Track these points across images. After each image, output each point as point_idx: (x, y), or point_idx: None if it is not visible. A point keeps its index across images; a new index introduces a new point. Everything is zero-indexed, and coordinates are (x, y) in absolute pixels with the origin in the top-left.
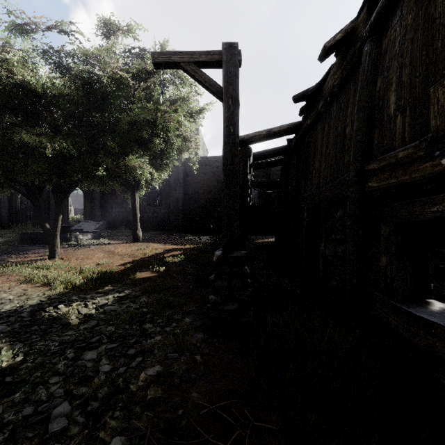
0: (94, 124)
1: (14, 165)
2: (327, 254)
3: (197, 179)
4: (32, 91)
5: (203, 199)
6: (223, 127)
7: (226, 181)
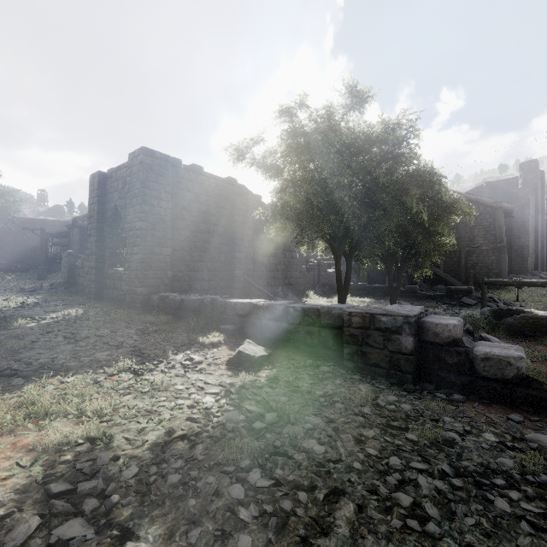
0: None
1: None
2: None
3: (3, 232)
4: None
5: (9, 248)
6: (41, 243)
7: (42, 253)
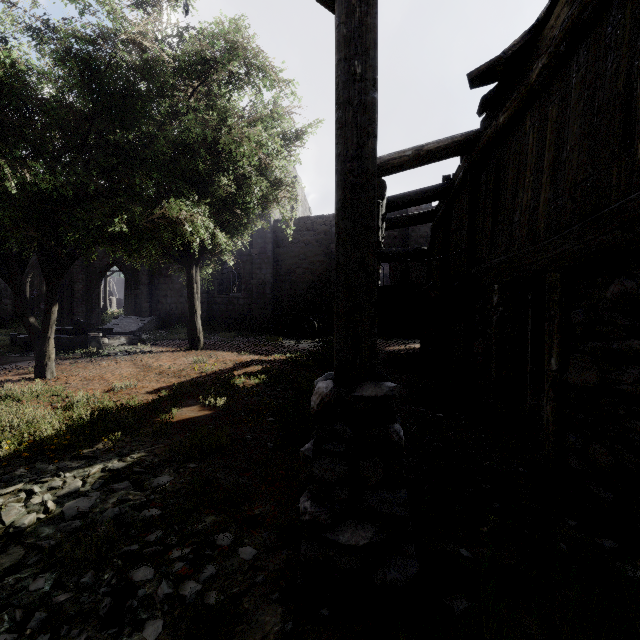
0: (110, 144)
1: None
2: (573, 383)
3: (294, 251)
4: None
5: (303, 283)
6: (336, 62)
7: (343, 200)
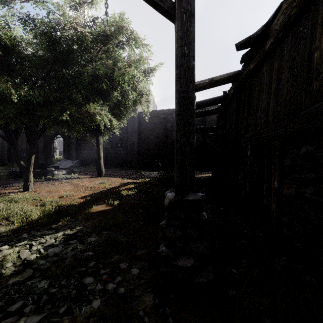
0: (60, 76)
1: None
2: (284, 193)
3: (149, 127)
4: (1, 44)
5: (153, 143)
6: (176, 48)
7: (179, 110)
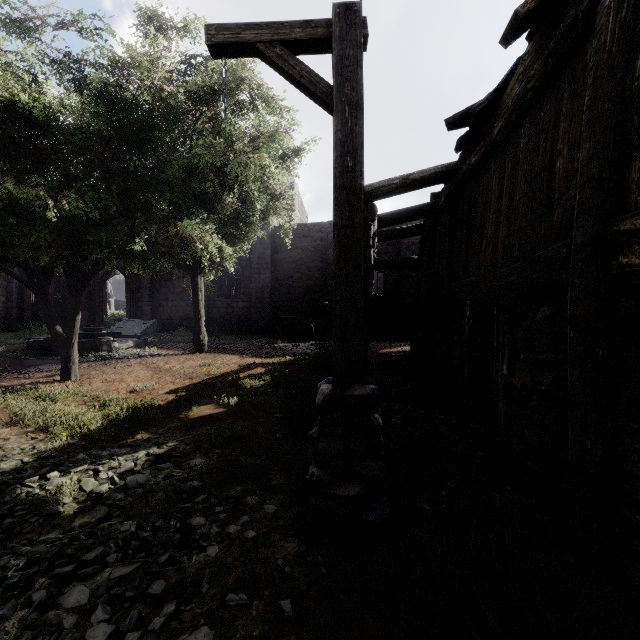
0: (130, 170)
1: (3, 235)
2: (515, 384)
3: (292, 256)
4: (27, 117)
5: (300, 287)
6: (334, 158)
7: (339, 256)
